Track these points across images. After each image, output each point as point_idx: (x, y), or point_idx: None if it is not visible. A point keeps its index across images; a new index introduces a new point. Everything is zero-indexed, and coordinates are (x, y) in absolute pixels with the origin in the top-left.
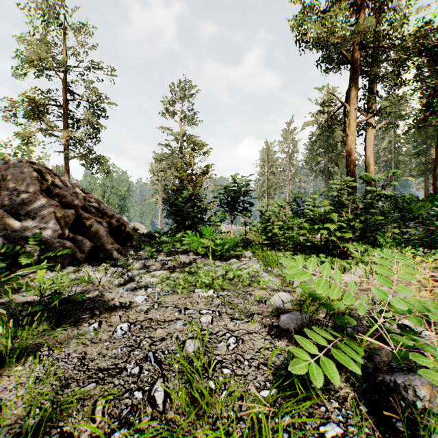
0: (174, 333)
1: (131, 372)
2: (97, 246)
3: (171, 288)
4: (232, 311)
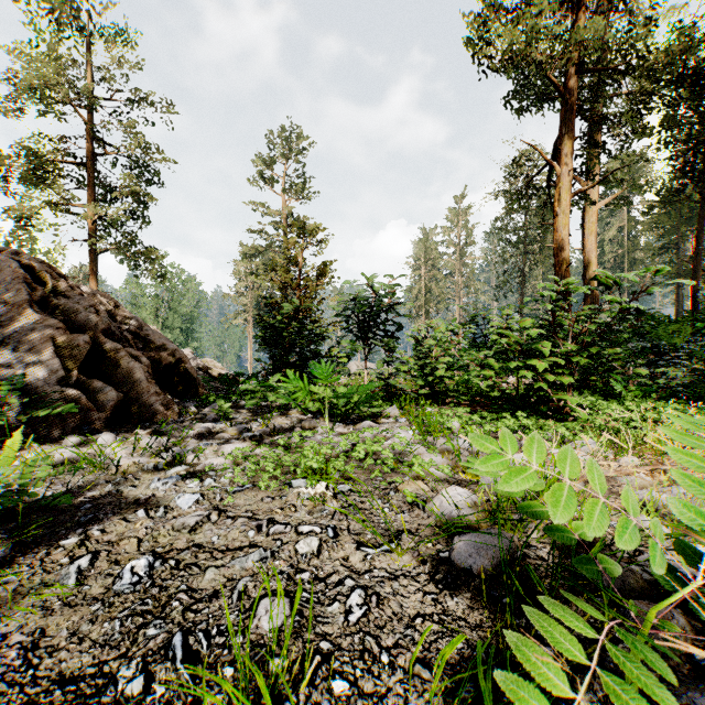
0: (240, 581)
1: (124, 692)
2: (129, 399)
3: (250, 477)
4: (360, 527)
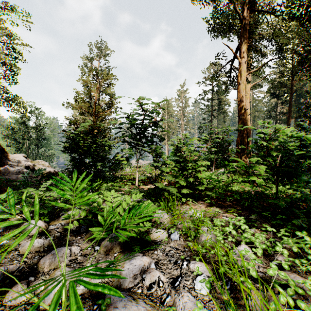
0: None
1: None
2: None
3: None
4: None
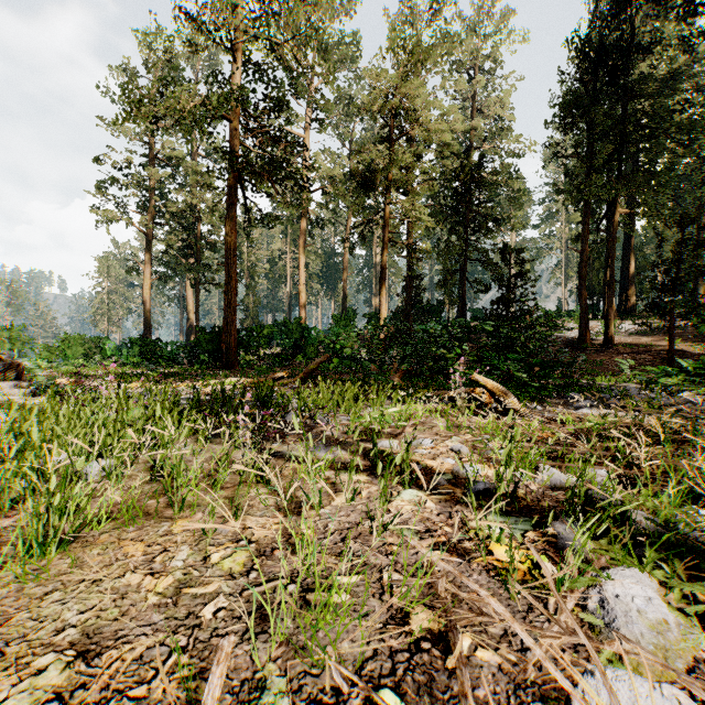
0: None
1: None
2: None
3: None
4: None
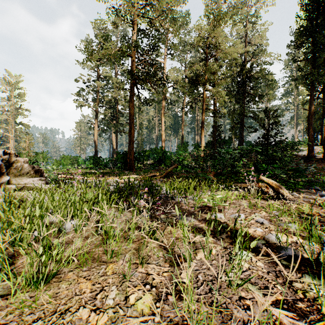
0: None
1: None
2: None
3: None
4: None
